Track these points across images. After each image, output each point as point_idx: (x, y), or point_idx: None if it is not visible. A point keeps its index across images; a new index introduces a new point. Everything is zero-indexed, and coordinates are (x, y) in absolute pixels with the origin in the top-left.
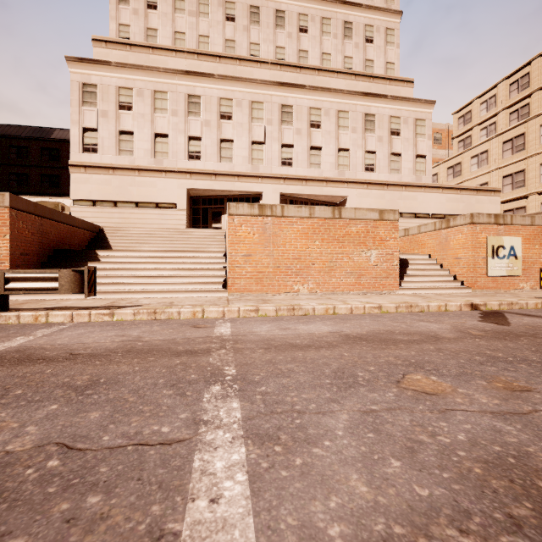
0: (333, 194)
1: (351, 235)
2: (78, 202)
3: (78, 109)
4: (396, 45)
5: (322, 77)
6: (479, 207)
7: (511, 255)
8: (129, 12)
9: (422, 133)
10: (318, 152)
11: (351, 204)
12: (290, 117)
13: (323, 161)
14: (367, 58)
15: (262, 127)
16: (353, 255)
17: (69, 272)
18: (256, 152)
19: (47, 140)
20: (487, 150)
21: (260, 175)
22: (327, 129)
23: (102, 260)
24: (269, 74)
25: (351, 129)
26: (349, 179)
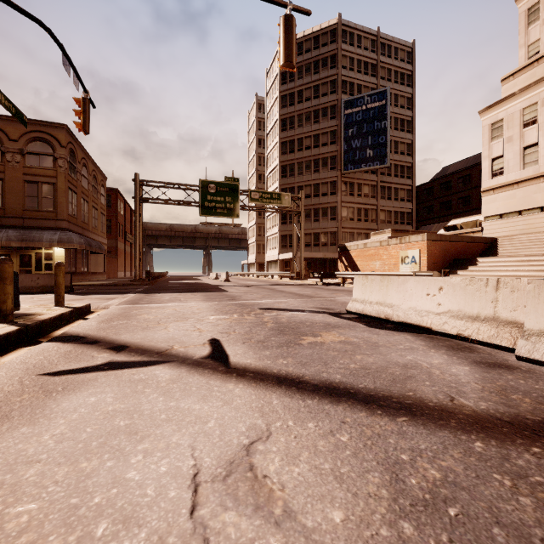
0: None
1: None
2: (487, 219)
3: (487, 146)
4: None
5: None
6: None
7: None
8: (539, 26)
9: None
10: None
11: None
12: None
13: None
14: None
15: None
16: None
17: (436, 272)
18: None
19: None
20: None
21: None
22: None
23: (479, 265)
24: None
25: None
26: None
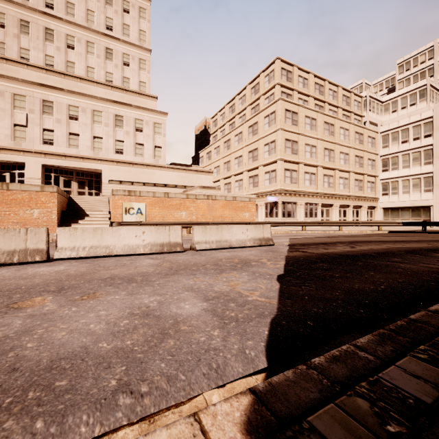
0: (89, 167)
1: (17, 200)
2: None
3: None
4: (147, 71)
5: (84, 84)
6: (199, 182)
7: (139, 213)
8: None
9: (159, 132)
10: (76, 137)
11: (104, 175)
12: (51, 109)
13: (80, 144)
14: (125, 76)
15: (24, 114)
16: (19, 212)
17: None
18: (19, 132)
19: None
20: (219, 145)
21: (22, 150)
22: (84, 121)
23: None
24: (36, 75)
25: (104, 123)
26: (102, 158)
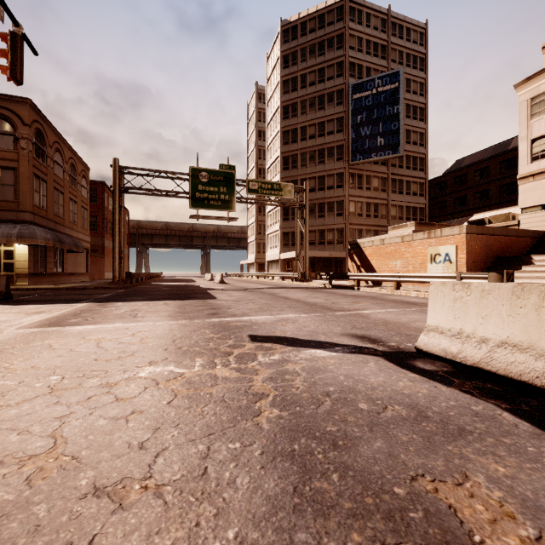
0: None
1: None
2: (526, 210)
3: (525, 125)
4: None
5: None
6: None
7: None
8: None
9: None
10: None
11: None
12: None
13: None
14: None
15: None
16: None
17: (493, 274)
18: None
19: (505, 152)
20: None
21: None
22: None
23: (536, 264)
24: None
25: None
26: None
